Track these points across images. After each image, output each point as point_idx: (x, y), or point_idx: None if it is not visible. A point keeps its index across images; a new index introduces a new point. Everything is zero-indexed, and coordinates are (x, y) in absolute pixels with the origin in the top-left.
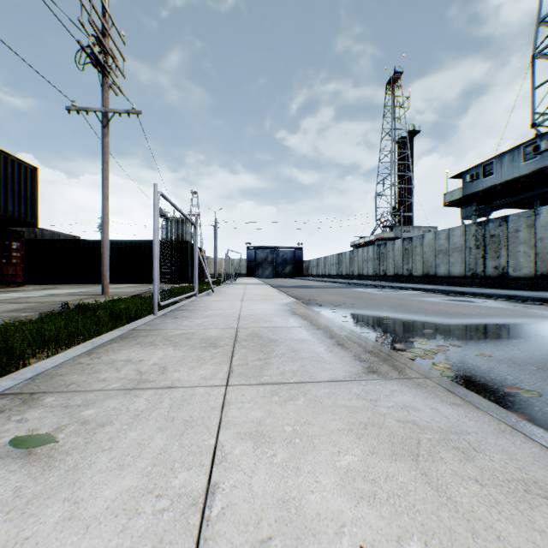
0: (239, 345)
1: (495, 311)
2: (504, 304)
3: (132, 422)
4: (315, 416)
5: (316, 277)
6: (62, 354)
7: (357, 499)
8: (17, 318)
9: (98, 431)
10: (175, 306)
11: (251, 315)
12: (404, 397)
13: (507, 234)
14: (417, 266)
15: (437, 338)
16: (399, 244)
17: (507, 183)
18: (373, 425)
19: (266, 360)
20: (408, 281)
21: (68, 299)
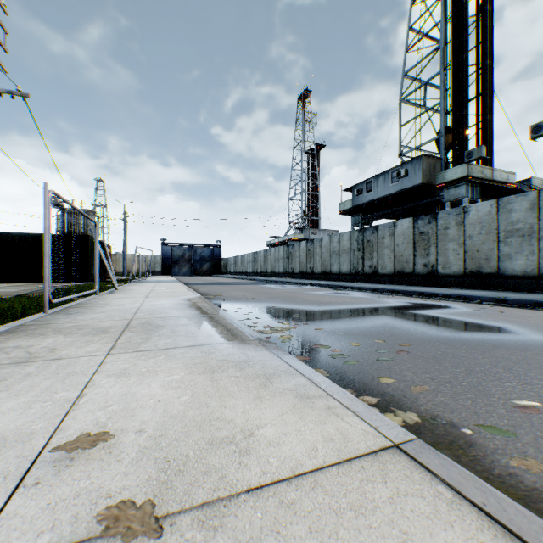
0: (128, 331)
1: (356, 300)
2: (368, 295)
3: (25, 378)
4: (166, 363)
5: (234, 275)
6: None
7: (168, 389)
8: None
9: None
10: (70, 304)
11: (149, 309)
12: (232, 350)
13: (378, 240)
14: (317, 265)
15: (299, 320)
16: (304, 245)
17: (382, 199)
18: (201, 363)
19: (148, 338)
20: (311, 277)
21: None
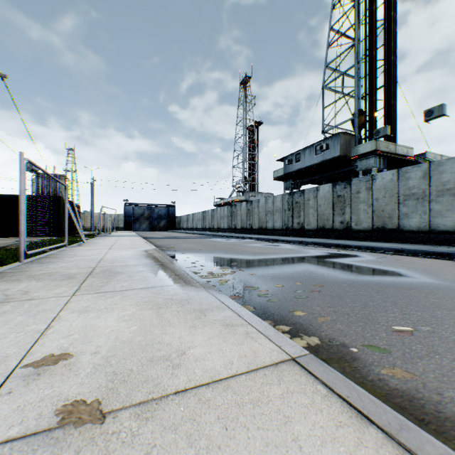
0: (92, 276)
1: (285, 251)
2: (295, 246)
3: (2, 315)
4: (121, 302)
5: (186, 230)
6: None
7: (121, 321)
8: None
9: None
10: (43, 255)
11: (111, 259)
12: (177, 291)
13: (304, 201)
14: (255, 222)
15: (236, 267)
16: (244, 205)
17: (308, 168)
18: (150, 302)
19: (108, 282)
20: (250, 232)
21: None
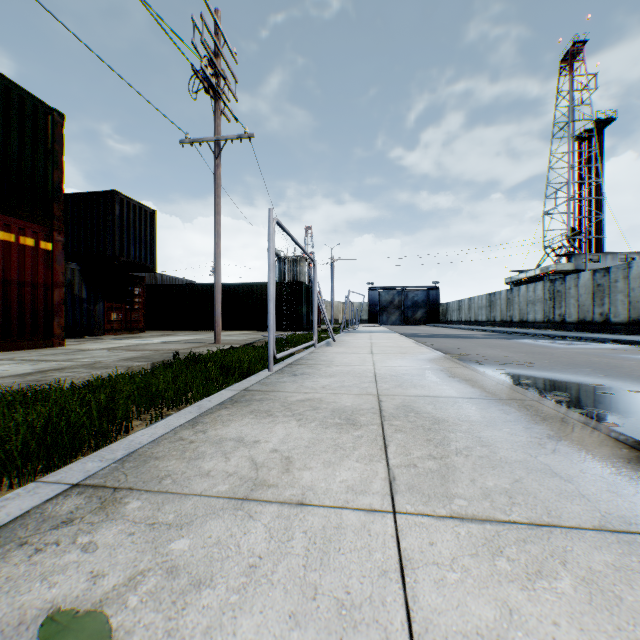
0: (389, 425)
1: None
2: None
3: (244, 586)
4: None
5: (457, 324)
6: (162, 421)
7: None
8: (129, 368)
9: (189, 602)
10: (291, 358)
11: (390, 375)
12: None
13: None
14: (617, 309)
15: None
16: (586, 278)
17: None
18: None
19: (444, 459)
20: (602, 330)
21: (181, 347)
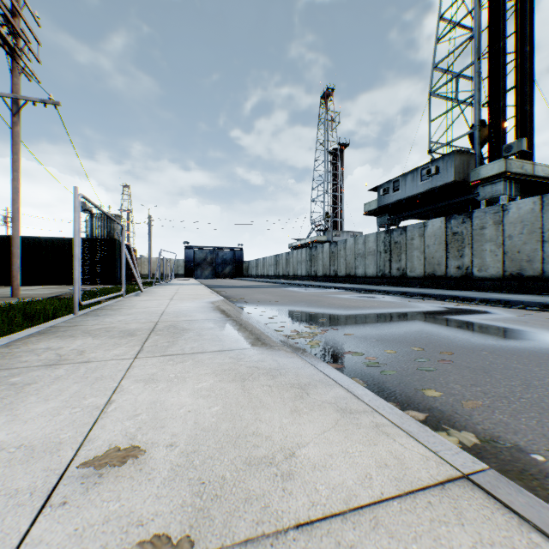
0: (154, 334)
1: (385, 304)
2: (396, 299)
3: (54, 381)
4: (194, 369)
5: (255, 278)
6: None
7: (198, 398)
8: None
9: (27, 387)
10: (98, 306)
11: (174, 312)
12: (261, 356)
13: (406, 241)
14: (341, 267)
15: (326, 325)
16: (327, 247)
17: (410, 198)
18: (230, 370)
19: (174, 342)
20: (335, 281)
21: None
